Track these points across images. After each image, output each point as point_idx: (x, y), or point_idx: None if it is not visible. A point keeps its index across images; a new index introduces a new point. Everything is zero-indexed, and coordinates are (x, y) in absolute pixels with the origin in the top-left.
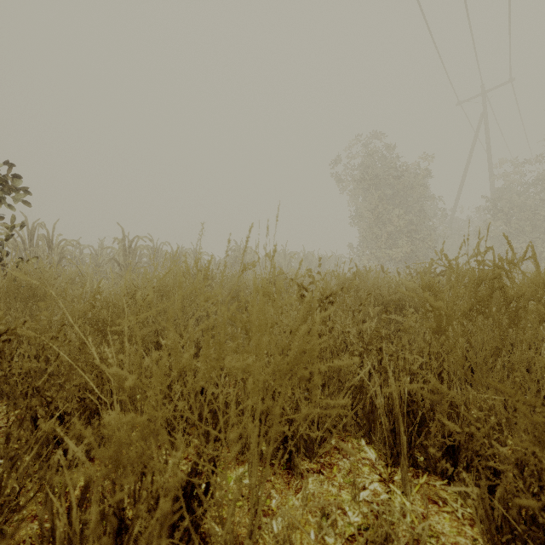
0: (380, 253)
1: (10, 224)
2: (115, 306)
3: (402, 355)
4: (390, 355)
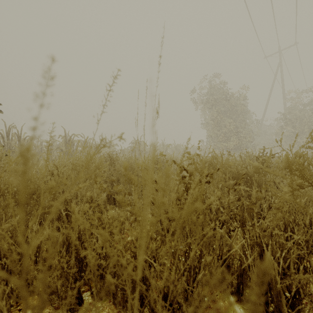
0: (219, 145)
1: (4, 128)
2: (31, 181)
3: (276, 232)
4: (263, 231)
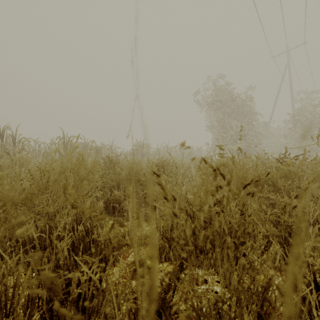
0: (226, 147)
1: None
2: None
3: None
4: None
